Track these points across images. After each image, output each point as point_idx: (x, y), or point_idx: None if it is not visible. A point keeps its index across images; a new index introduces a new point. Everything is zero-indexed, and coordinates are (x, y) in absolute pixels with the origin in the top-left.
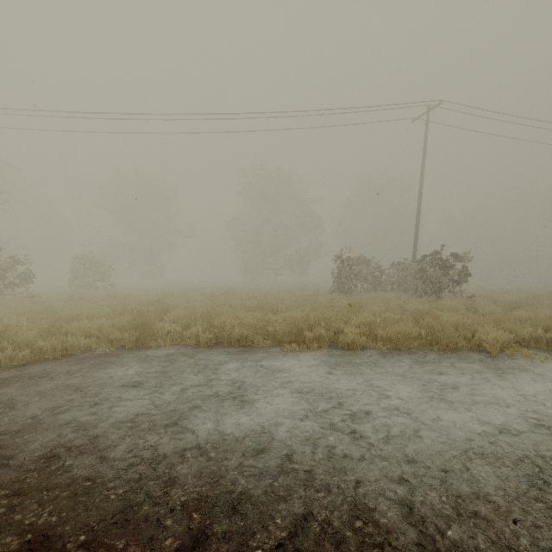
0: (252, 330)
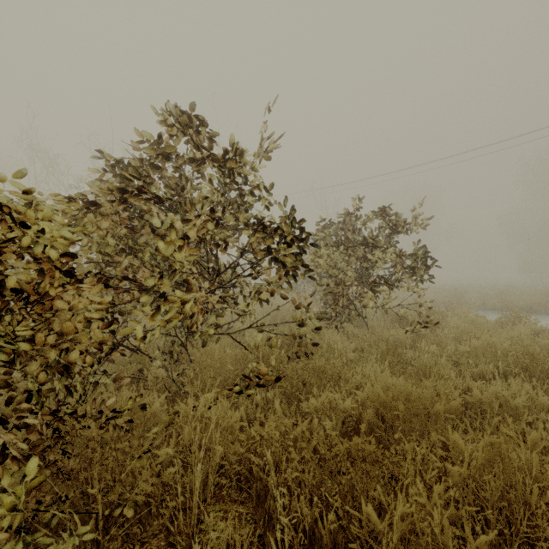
0: (534, 305)
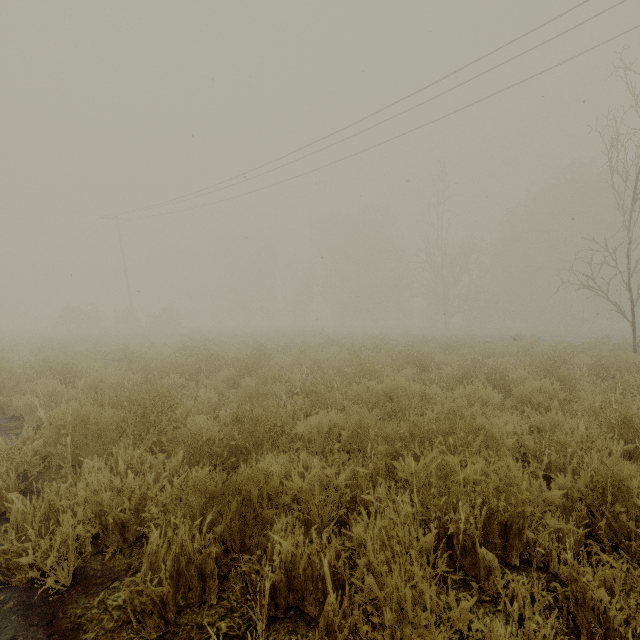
0: None
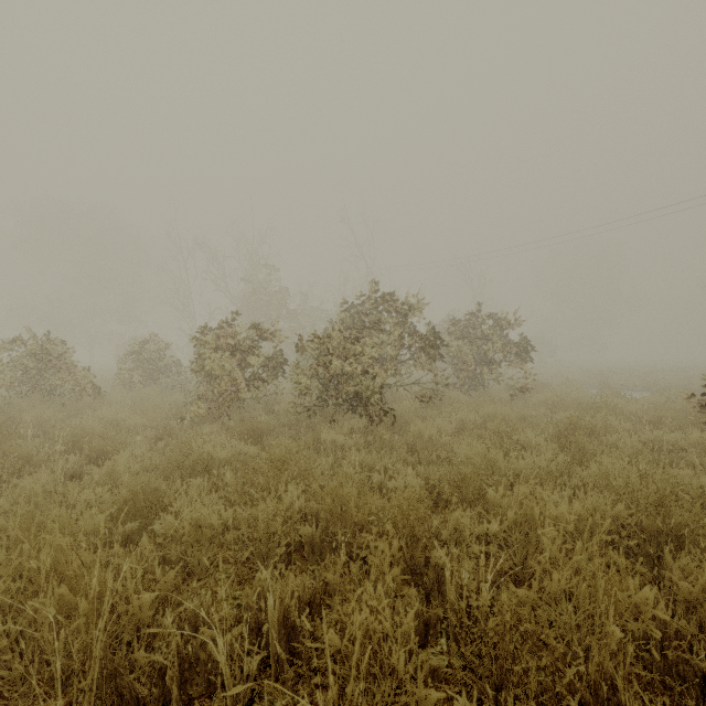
0: (675, 386)
